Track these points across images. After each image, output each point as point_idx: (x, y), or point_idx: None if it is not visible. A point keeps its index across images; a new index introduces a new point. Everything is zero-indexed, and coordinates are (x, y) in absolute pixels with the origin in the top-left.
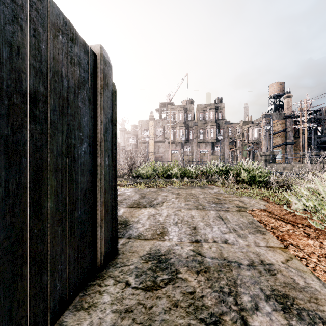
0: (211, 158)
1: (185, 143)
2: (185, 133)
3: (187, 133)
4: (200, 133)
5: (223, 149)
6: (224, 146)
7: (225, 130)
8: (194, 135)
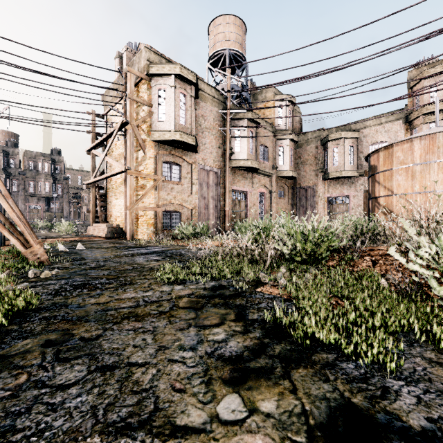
0: (45, 215)
1: None
2: (5, 182)
3: (9, 183)
4: (30, 185)
5: (62, 206)
6: (64, 203)
7: (64, 185)
8: (20, 187)
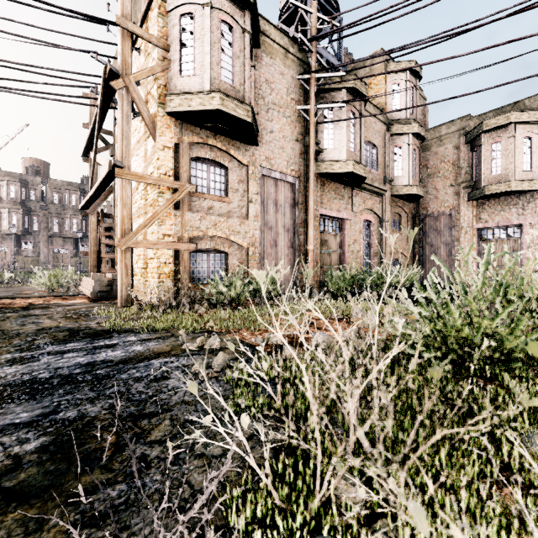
0: (73, 261)
1: (24, 237)
2: (22, 219)
3: (28, 221)
4: (54, 223)
5: None
6: None
7: None
8: (42, 225)
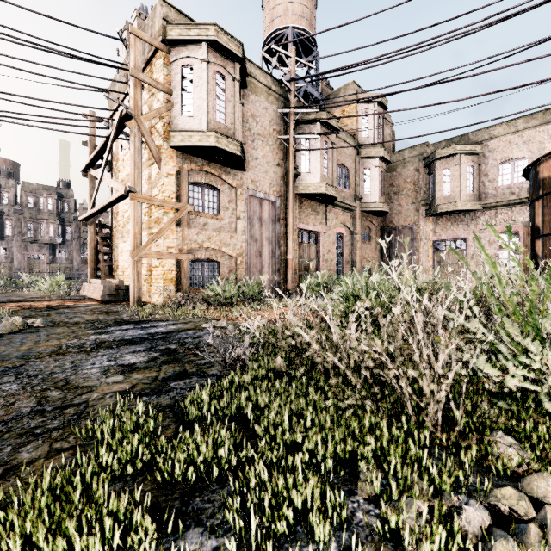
0: (50, 267)
1: None
2: None
3: (1, 225)
4: (29, 228)
5: (72, 255)
6: (74, 251)
7: (74, 228)
8: (15, 230)
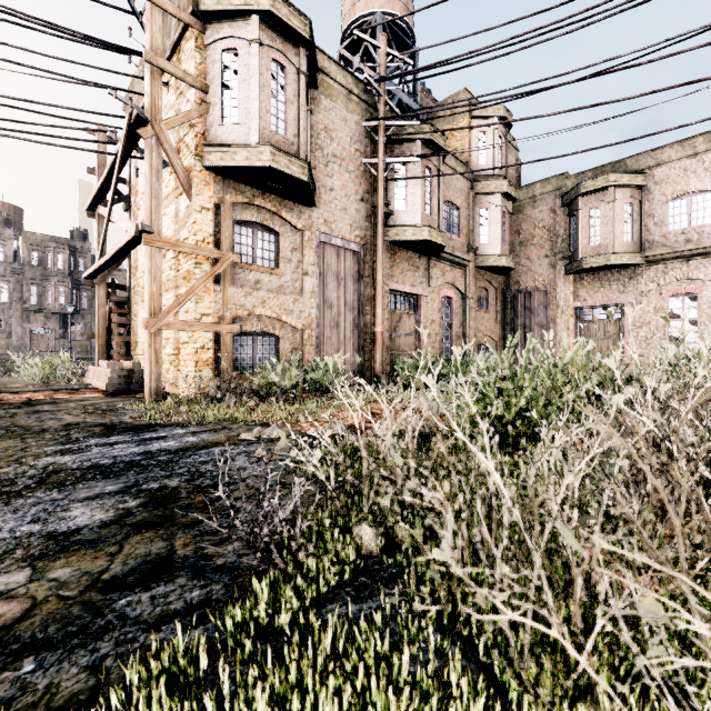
0: (60, 344)
1: None
2: None
3: None
4: (32, 293)
5: (90, 329)
6: (92, 323)
7: (93, 293)
8: (14, 295)
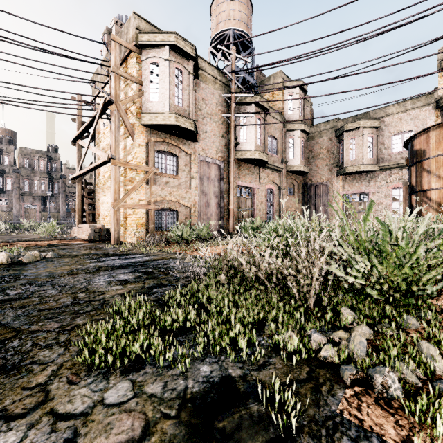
0: (41, 215)
1: None
2: None
3: (3, 181)
4: (25, 184)
5: (59, 205)
6: (60, 202)
7: (61, 184)
8: (14, 185)
